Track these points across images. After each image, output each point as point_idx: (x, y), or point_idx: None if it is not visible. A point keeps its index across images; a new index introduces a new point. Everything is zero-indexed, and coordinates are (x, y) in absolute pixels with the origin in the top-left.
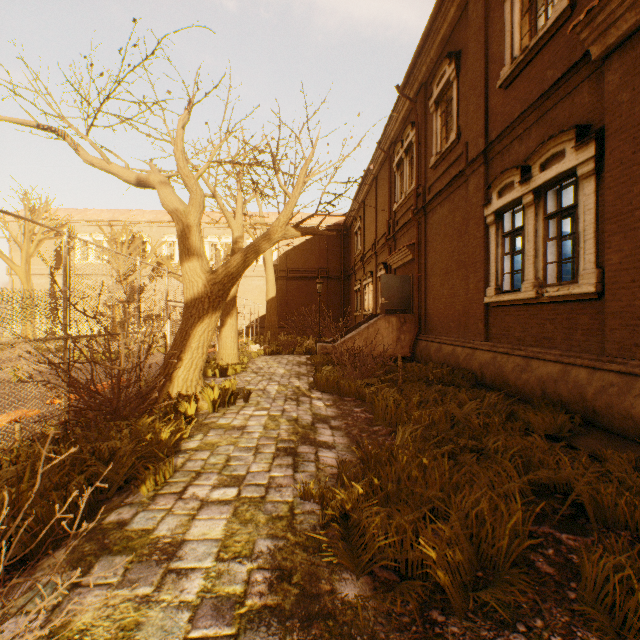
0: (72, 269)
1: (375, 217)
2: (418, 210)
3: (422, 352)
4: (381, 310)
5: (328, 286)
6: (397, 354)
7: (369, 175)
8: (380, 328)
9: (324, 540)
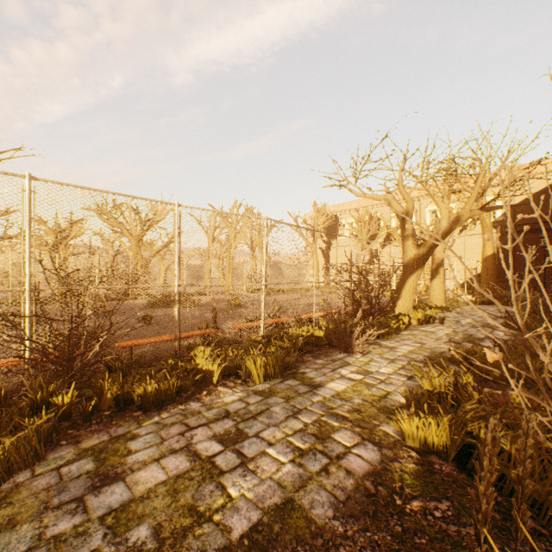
0: (335, 243)
1: None
2: None
3: None
4: None
5: None
6: None
7: None
8: None
9: (448, 354)
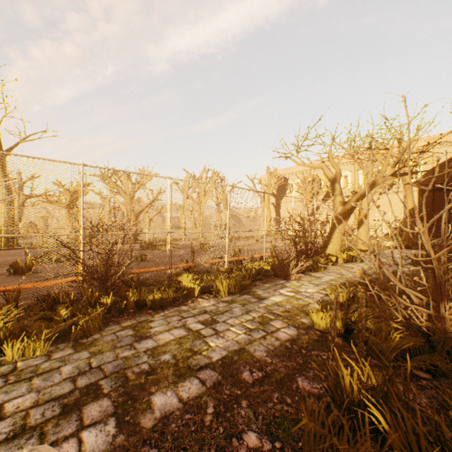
0: (285, 199)
1: None
2: None
3: None
4: None
5: None
6: None
7: None
8: None
9: (357, 280)
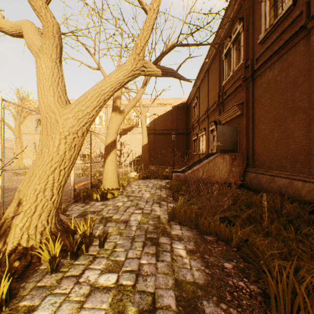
0: None
1: (207, 94)
2: (246, 77)
3: (252, 181)
4: (217, 150)
5: (177, 138)
6: (229, 181)
7: (203, 69)
8: (217, 163)
9: None
